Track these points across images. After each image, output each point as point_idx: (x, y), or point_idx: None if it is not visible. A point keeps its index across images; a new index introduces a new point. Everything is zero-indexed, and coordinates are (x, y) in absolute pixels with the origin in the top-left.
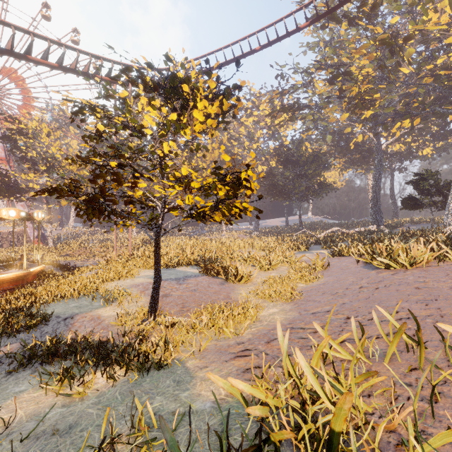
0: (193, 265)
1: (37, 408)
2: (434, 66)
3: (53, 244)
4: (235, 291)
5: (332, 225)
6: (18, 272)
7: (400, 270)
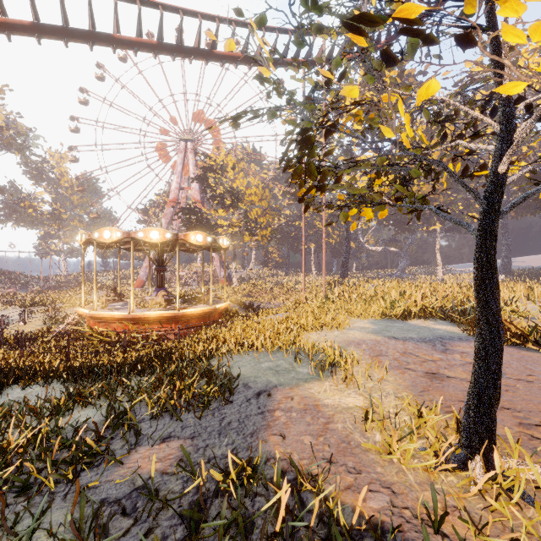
0: (435, 319)
1: None
2: None
3: (237, 284)
4: None
5: None
6: (204, 307)
7: None
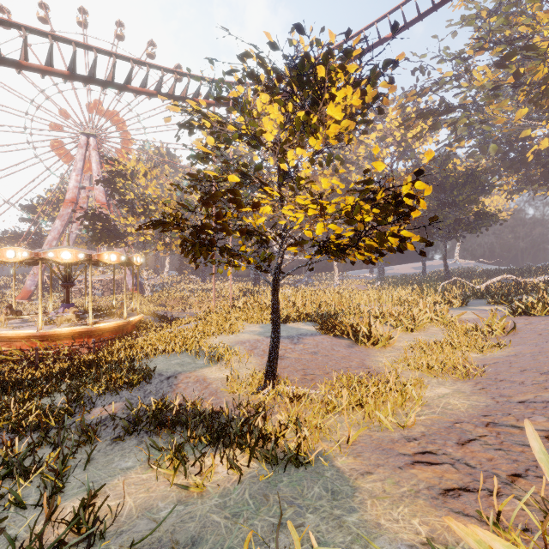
0: (307, 321)
1: (147, 498)
2: None
3: (149, 293)
4: (371, 357)
5: (496, 272)
6: (118, 321)
7: None
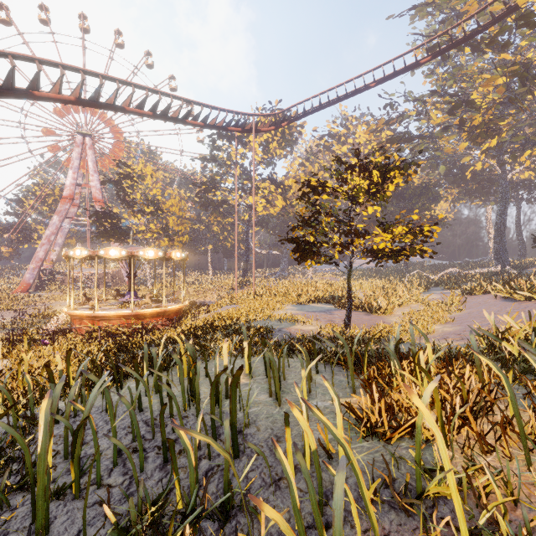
0: (321, 303)
1: None
2: None
3: (151, 285)
4: (386, 319)
5: (443, 266)
6: (180, 304)
7: None
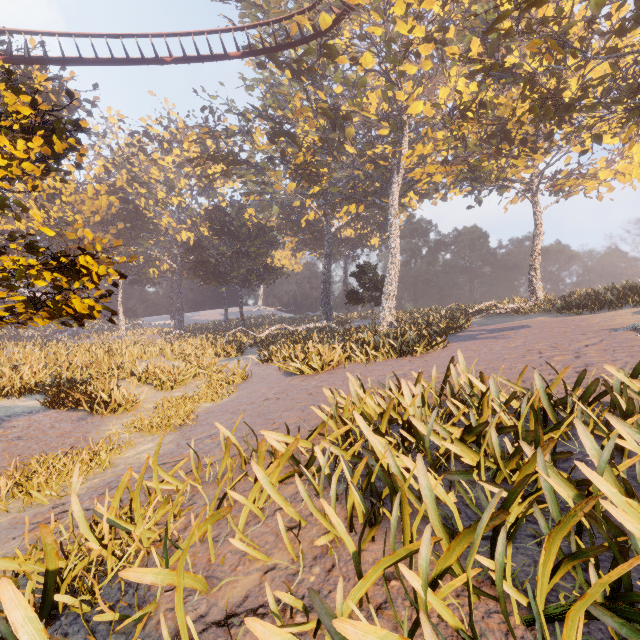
0: (35, 394)
1: None
2: (375, 153)
3: None
4: (101, 427)
5: (284, 320)
6: None
7: (311, 375)
